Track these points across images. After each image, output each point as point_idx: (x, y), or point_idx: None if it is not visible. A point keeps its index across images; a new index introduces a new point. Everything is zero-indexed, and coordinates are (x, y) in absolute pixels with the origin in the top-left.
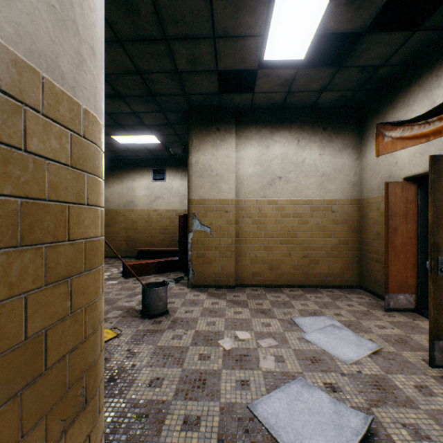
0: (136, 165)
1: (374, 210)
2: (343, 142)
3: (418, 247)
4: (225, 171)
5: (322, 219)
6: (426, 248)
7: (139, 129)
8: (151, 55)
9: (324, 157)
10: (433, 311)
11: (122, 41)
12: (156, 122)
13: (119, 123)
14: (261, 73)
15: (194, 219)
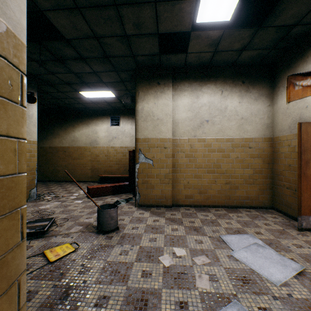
0: (99, 114)
1: (285, 146)
2: (258, 92)
3: None
4: (164, 116)
5: (241, 154)
6: None
7: (99, 86)
8: (104, 20)
9: (242, 104)
10: None
11: (80, 8)
12: (111, 79)
13: (84, 81)
14: (193, 35)
15: (140, 154)
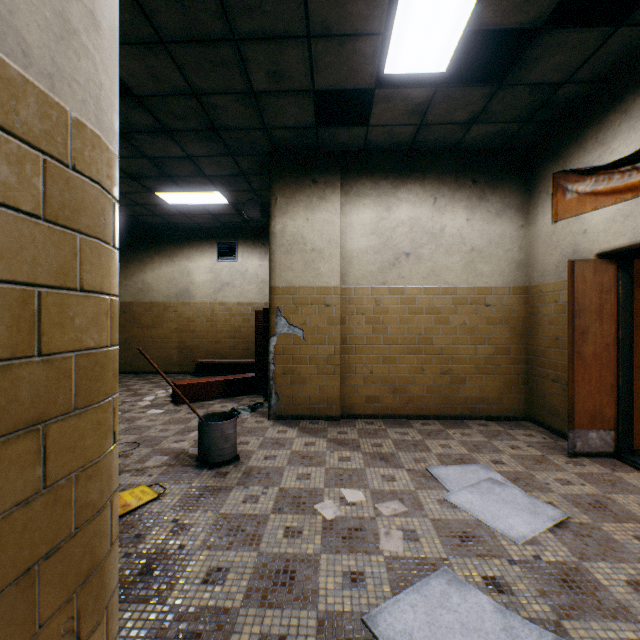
0: (194, 236)
1: (549, 303)
2: (502, 201)
3: (619, 359)
4: (325, 244)
5: (470, 317)
6: (630, 361)
7: (197, 183)
8: (213, 65)
9: (473, 223)
10: None
11: (167, 43)
12: (221, 171)
13: (166, 173)
14: (380, 95)
15: (279, 317)
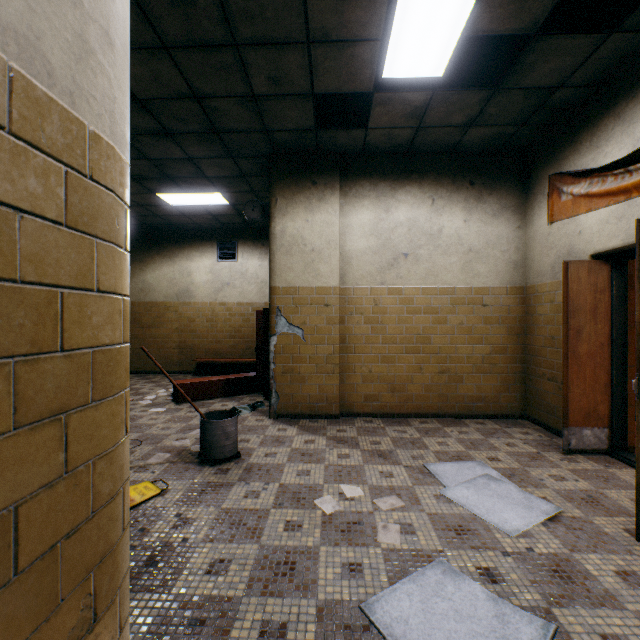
0: (194, 237)
1: (545, 303)
2: (499, 202)
3: (613, 358)
4: (324, 245)
5: (468, 317)
6: (624, 360)
7: (198, 184)
8: (214, 69)
9: (471, 224)
10: None
11: (170, 48)
12: (222, 172)
13: (168, 174)
14: (378, 98)
15: (279, 317)
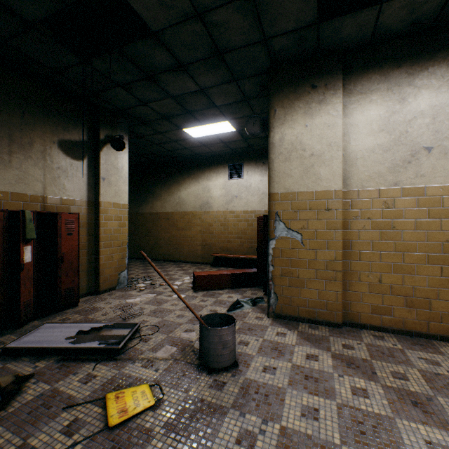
0: (212, 162)
1: None
2: None
3: None
4: (325, 148)
5: None
6: None
7: (210, 115)
8: None
9: None
10: None
11: None
12: (228, 99)
13: (187, 109)
14: None
15: (277, 221)
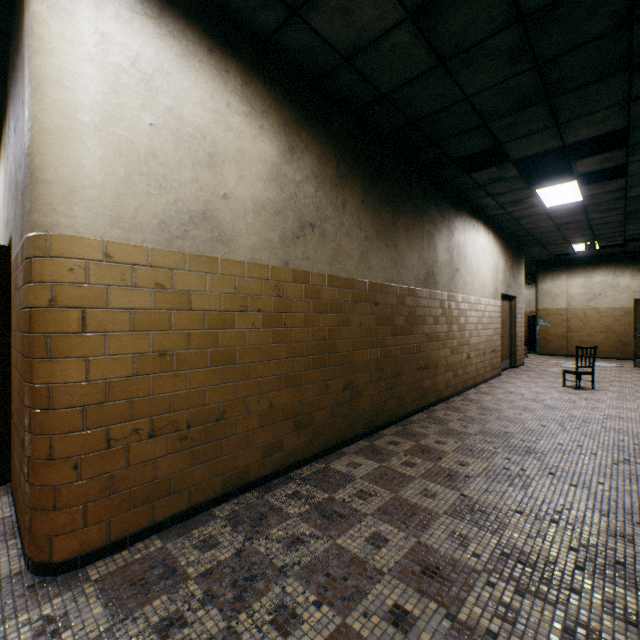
0: None
1: None
2: None
3: None
4: (559, 293)
5: (632, 319)
6: None
7: None
8: None
9: (634, 281)
10: (634, 349)
11: None
12: None
13: None
14: (576, 252)
15: (539, 319)
